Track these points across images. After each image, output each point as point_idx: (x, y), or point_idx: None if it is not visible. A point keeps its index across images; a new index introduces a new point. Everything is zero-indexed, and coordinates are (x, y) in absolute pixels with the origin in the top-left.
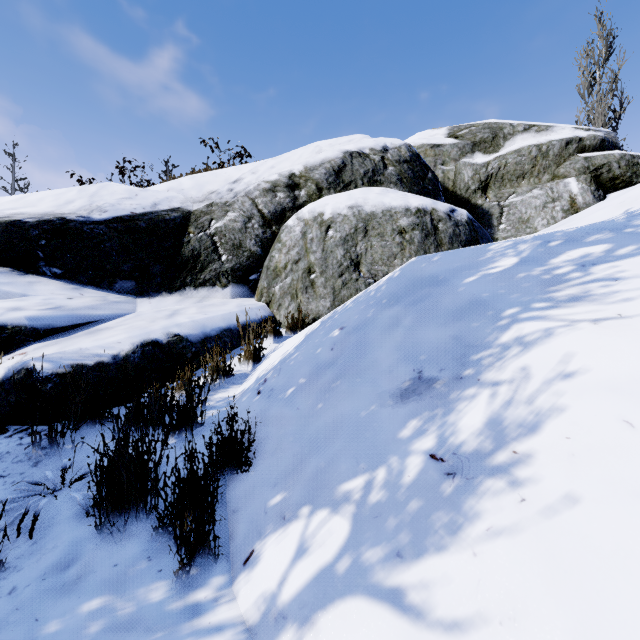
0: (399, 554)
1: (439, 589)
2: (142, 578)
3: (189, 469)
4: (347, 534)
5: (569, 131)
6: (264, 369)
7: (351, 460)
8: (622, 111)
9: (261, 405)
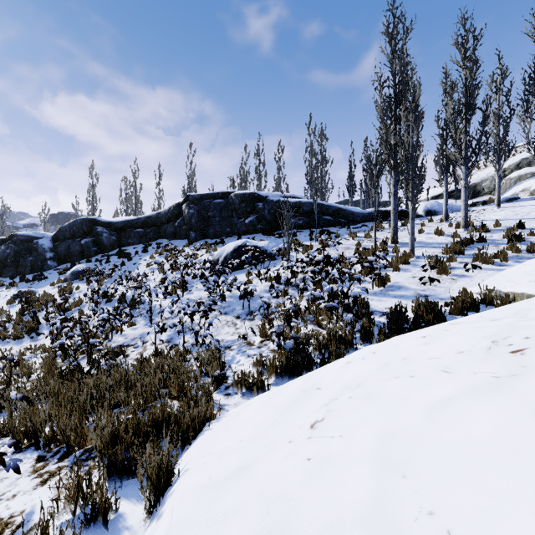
0: None
1: None
2: None
3: None
4: None
5: None
6: None
7: None
8: None
9: None
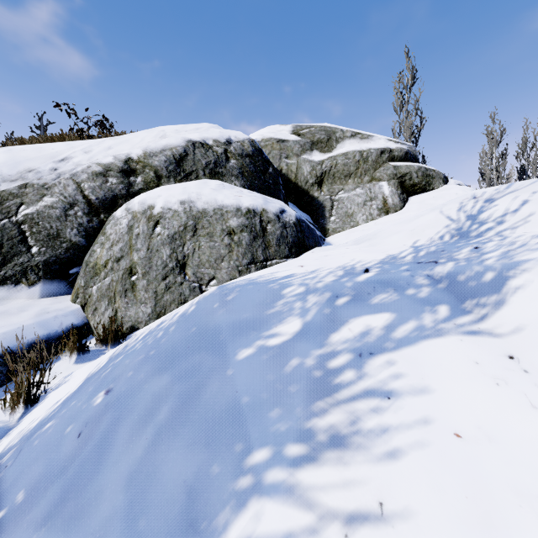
0: None
1: None
2: None
3: None
4: None
5: (384, 141)
6: (21, 430)
7: None
8: (422, 127)
9: None
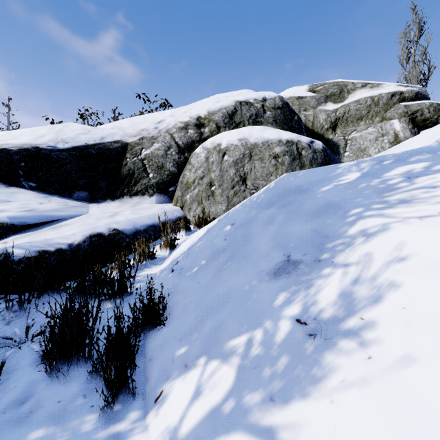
0: (272, 399)
1: (303, 430)
2: (78, 412)
3: (117, 328)
4: (232, 381)
5: (393, 87)
6: (177, 254)
7: (237, 322)
8: (429, 74)
9: (173, 280)
